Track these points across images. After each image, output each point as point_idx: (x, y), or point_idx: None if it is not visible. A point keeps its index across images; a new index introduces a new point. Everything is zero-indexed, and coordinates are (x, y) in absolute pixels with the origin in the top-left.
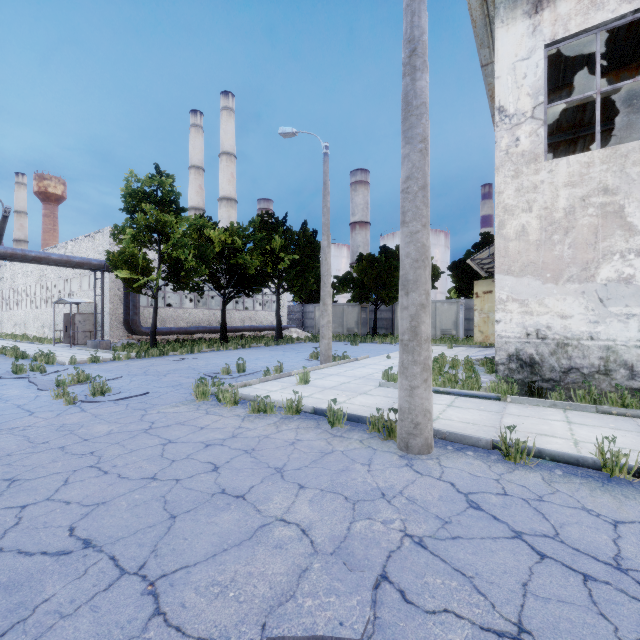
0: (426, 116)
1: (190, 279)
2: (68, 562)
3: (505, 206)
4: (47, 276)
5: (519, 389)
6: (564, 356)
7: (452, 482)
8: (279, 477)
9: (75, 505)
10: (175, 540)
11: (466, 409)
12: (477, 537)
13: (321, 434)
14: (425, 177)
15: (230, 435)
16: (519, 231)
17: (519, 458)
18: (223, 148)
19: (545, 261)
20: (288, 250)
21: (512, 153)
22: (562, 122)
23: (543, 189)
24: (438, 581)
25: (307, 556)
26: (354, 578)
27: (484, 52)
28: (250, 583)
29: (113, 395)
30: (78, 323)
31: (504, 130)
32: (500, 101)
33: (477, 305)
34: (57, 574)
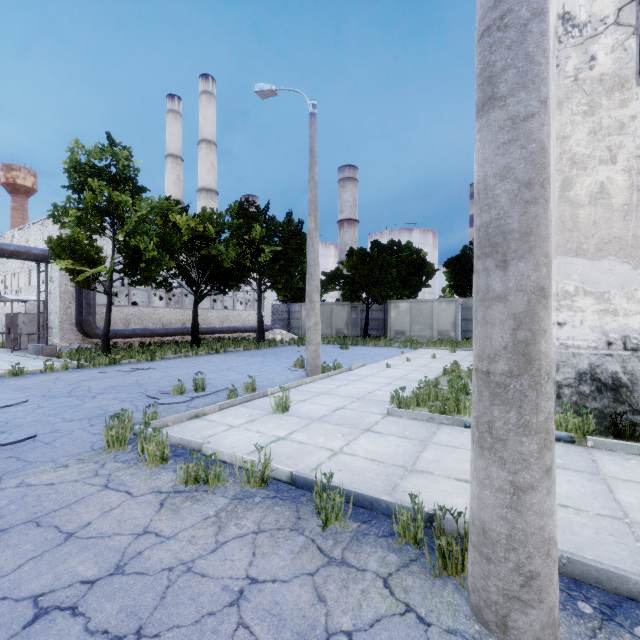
0: None
1: (152, 272)
2: None
3: (573, 157)
4: None
5: (595, 423)
6: None
7: None
8: None
9: None
10: None
11: None
12: None
13: (302, 555)
14: None
15: (112, 565)
16: (595, 192)
17: None
18: (202, 135)
19: (638, 235)
20: (270, 242)
21: (584, 79)
22: None
23: (634, 128)
24: None
25: None
26: None
27: None
28: None
29: None
30: (22, 324)
31: (571, 46)
32: (565, 5)
33: None
34: None
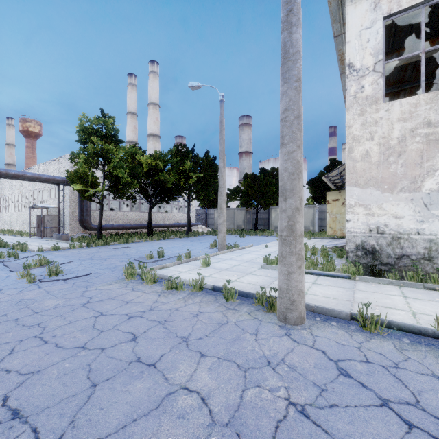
0: (300, 61)
1: (126, 190)
2: None
3: (353, 136)
4: (26, 188)
5: (364, 270)
6: (398, 246)
7: (323, 350)
8: (184, 346)
9: (14, 374)
10: (92, 410)
11: (326, 286)
12: (351, 405)
13: (218, 307)
14: (299, 109)
15: (148, 308)
16: (364, 154)
17: (374, 328)
18: (150, 100)
19: (383, 176)
20: (195, 170)
21: (359, 97)
22: (390, 79)
23: (382, 123)
24: None
25: (206, 427)
26: None
27: (336, 26)
28: None
29: (64, 275)
30: (47, 222)
31: (353, 80)
32: (350, 59)
33: (328, 209)
34: None
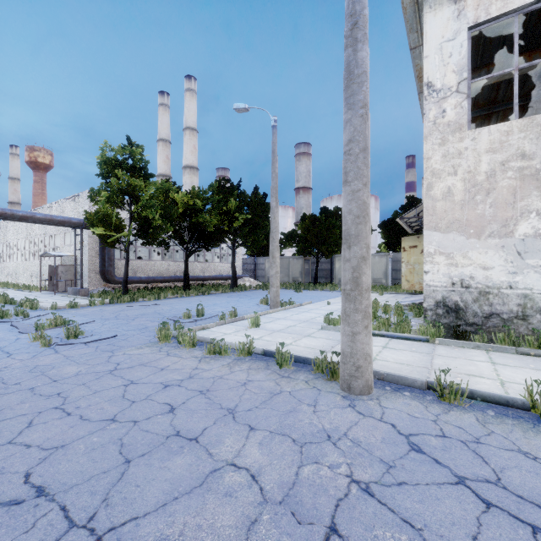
0: (367, 84)
1: (157, 235)
2: (18, 513)
3: (433, 170)
4: (35, 233)
5: (445, 332)
6: (486, 303)
7: (393, 423)
8: (231, 418)
9: (35, 449)
10: (127, 487)
11: (399, 350)
12: (422, 483)
13: (270, 375)
14: (366, 140)
15: (187, 376)
16: (445, 192)
17: (453, 399)
18: (187, 124)
19: (469, 219)
20: (242, 210)
21: (439, 123)
22: (479, 99)
23: (467, 155)
24: (387, 534)
25: (256, 505)
26: (303, 532)
27: (413, 36)
28: (198, 538)
29: (85, 338)
30: (61, 273)
31: (432, 103)
32: (428, 77)
33: (404, 258)
34: (5, 527)
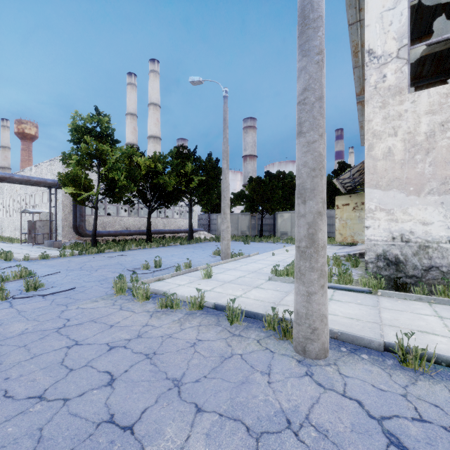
0: (322, 29)
1: (122, 194)
2: None
3: (374, 132)
4: (17, 192)
5: (386, 283)
6: (425, 256)
7: (359, 400)
8: (175, 394)
9: None
10: None
11: (346, 303)
12: None
13: (221, 333)
14: (322, 88)
15: (135, 335)
16: (386, 152)
17: (417, 365)
18: (151, 100)
19: (408, 177)
20: (197, 173)
21: (380, 88)
22: None
23: (407, 117)
24: None
25: None
26: None
27: (351, 12)
28: None
29: (45, 290)
30: (38, 228)
31: (373, 69)
32: (369, 45)
33: (338, 214)
34: None
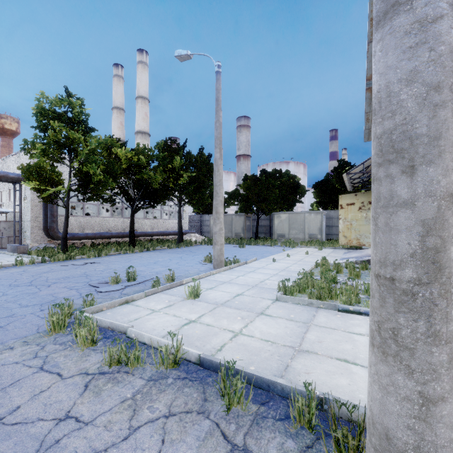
0: None
1: (99, 191)
2: None
3: None
4: None
5: None
6: None
7: None
8: None
9: None
10: None
11: None
12: None
13: (207, 442)
14: None
15: None
16: None
17: None
18: (139, 93)
19: None
20: (187, 169)
21: None
22: None
23: None
24: None
25: None
26: None
27: None
28: None
29: None
30: (3, 229)
31: None
32: None
33: (341, 215)
34: None
